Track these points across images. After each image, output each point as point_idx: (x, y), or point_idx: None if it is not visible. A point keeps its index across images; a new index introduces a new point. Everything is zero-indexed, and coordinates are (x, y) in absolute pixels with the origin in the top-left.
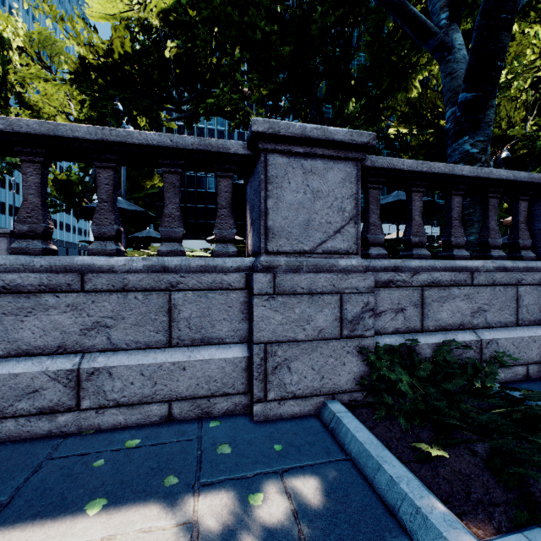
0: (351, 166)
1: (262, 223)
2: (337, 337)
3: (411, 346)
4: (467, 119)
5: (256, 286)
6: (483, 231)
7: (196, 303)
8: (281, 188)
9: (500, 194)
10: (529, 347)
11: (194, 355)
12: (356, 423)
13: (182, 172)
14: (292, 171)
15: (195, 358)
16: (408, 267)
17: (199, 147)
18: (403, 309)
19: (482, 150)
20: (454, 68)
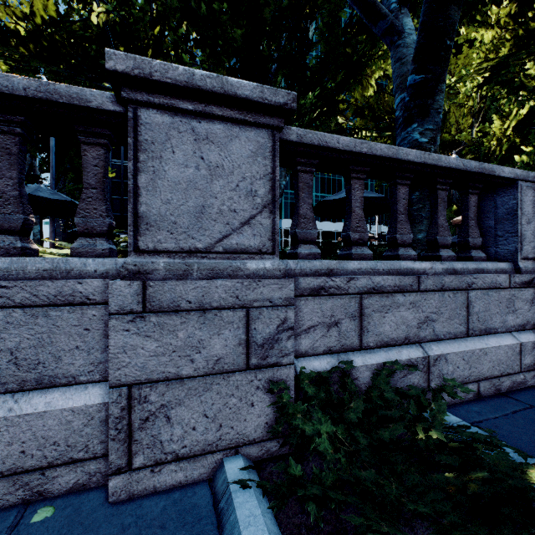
0: (265, 135)
1: (129, 208)
2: (242, 368)
3: (346, 369)
4: (415, 104)
5: (114, 302)
6: (432, 227)
7: (28, 325)
8: (160, 158)
9: (449, 186)
10: (480, 361)
11: (20, 406)
12: (252, 506)
13: (24, 133)
14: (178, 135)
15: (19, 412)
16: (345, 270)
17: (37, 94)
18: (338, 323)
19: (431, 139)
20: (404, 52)
